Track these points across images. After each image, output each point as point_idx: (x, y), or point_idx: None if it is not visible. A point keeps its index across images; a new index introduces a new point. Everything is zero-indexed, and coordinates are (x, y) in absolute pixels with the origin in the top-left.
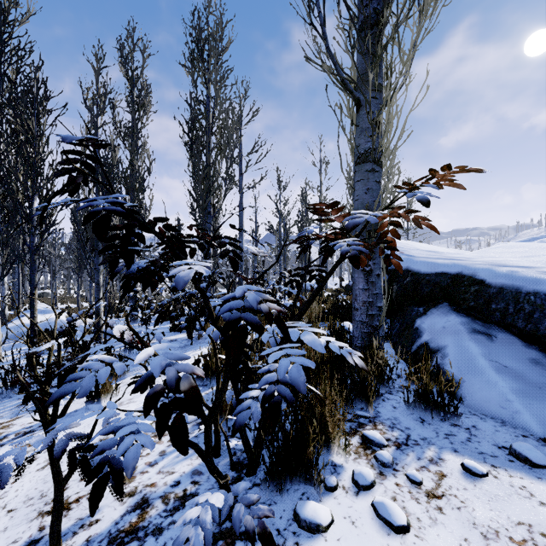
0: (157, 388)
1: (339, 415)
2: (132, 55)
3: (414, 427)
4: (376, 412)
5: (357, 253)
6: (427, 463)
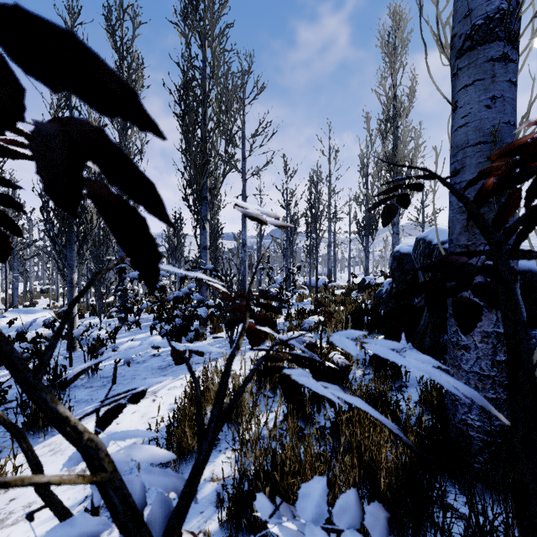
0: None
1: None
2: (121, 24)
3: None
4: None
5: None
6: None
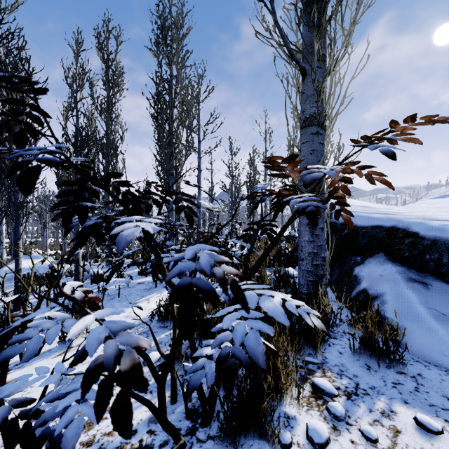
0: (99, 360)
1: (291, 367)
2: (107, 42)
3: (361, 375)
4: (324, 358)
5: (314, 209)
6: (380, 416)
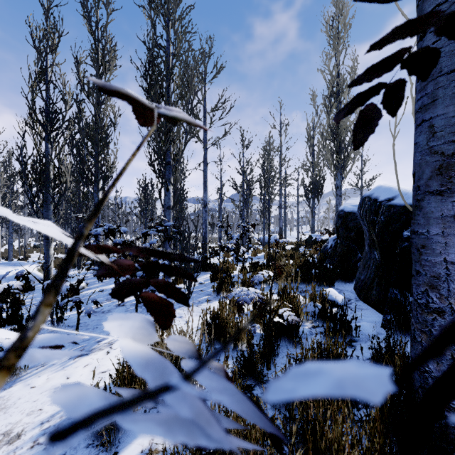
0: None
1: None
2: (97, 11)
3: None
4: None
5: None
6: None
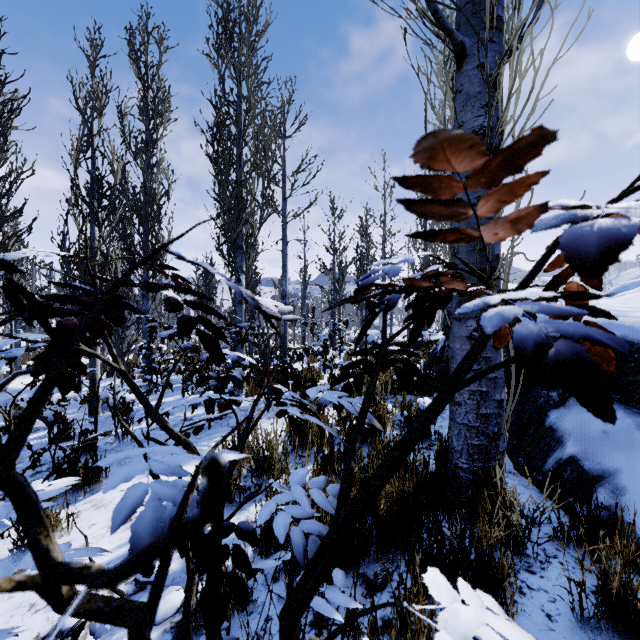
0: None
1: None
2: (146, 49)
3: None
4: None
5: (581, 351)
6: None
